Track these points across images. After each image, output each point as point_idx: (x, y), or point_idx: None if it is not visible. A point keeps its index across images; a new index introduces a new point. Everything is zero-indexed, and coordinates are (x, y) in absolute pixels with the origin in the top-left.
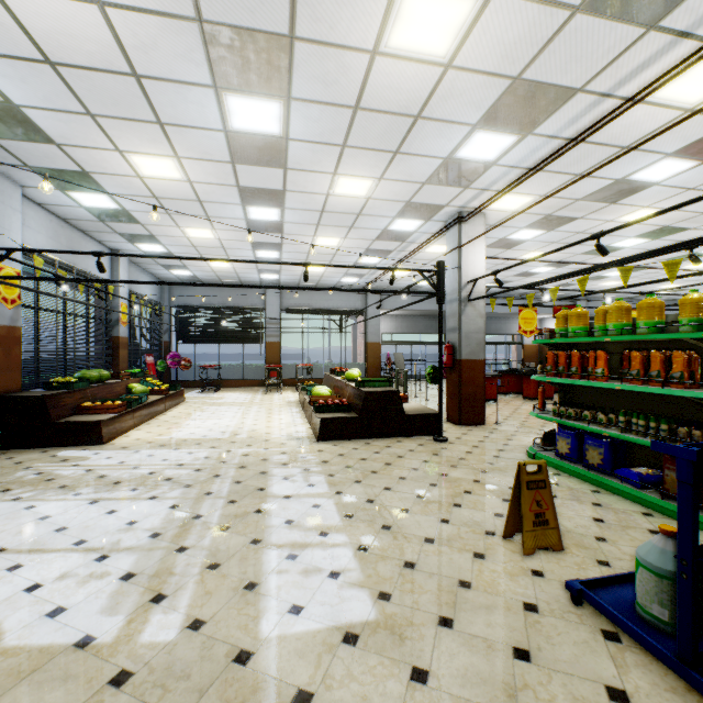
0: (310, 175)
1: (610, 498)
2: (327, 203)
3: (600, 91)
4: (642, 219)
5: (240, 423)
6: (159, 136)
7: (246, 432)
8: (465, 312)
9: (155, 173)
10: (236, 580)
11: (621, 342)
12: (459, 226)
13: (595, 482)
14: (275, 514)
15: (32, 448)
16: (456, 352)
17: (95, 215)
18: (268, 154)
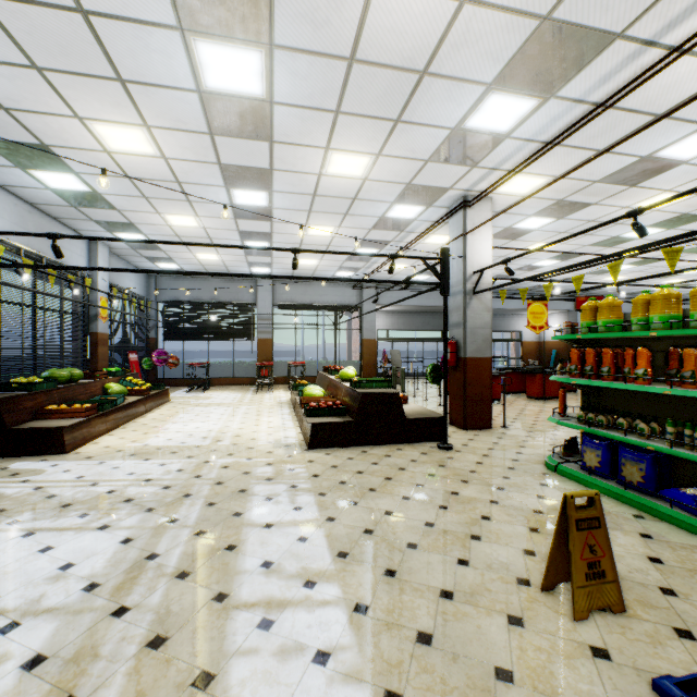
0: (299, 150)
1: (659, 526)
2: (320, 185)
3: (643, 37)
4: (695, 189)
5: (224, 427)
6: (122, 98)
7: (230, 437)
8: (470, 305)
9: (124, 146)
10: (184, 669)
11: (662, 337)
12: (464, 212)
13: (636, 504)
14: (250, 552)
15: None
16: (460, 349)
17: (65, 199)
18: (251, 122)
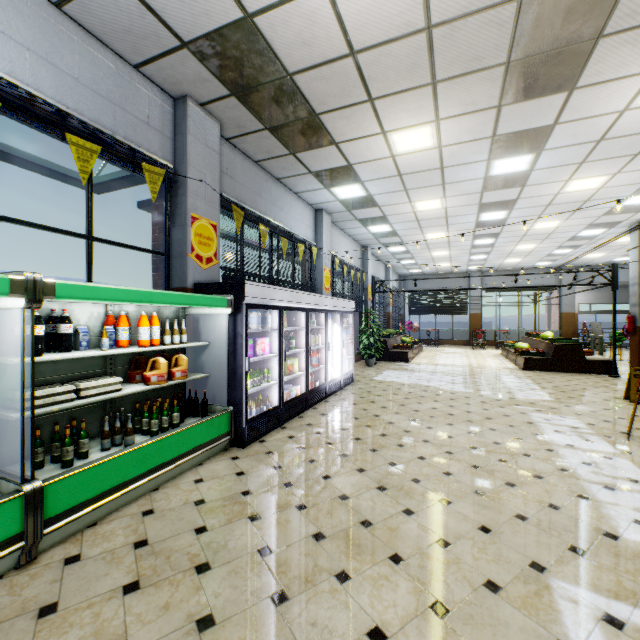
0: (517, 225)
1: None
2: (527, 232)
3: None
4: None
5: (468, 361)
6: (444, 228)
7: (475, 364)
8: None
9: (433, 237)
10: (502, 391)
11: None
12: (638, 232)
13: None
14: (508, 384)
15: (381, 361)
16: (636, 321)
17: (391, 254)
18: (495, 223)
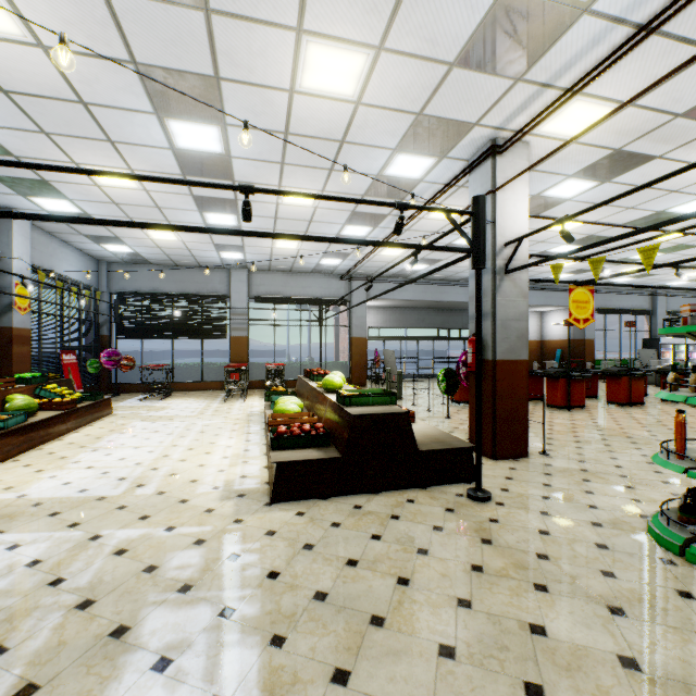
0: (255, 33)
1: None
2: (293, 114)
3: None
4: None
5: (161, 457)
6: None
7: (159, 478)
8: (501, 289)
9: None
10: None
11: None
12: (492, 161)
13: None
14: None
15: None
16: (487, 348)
17: None
18: None
